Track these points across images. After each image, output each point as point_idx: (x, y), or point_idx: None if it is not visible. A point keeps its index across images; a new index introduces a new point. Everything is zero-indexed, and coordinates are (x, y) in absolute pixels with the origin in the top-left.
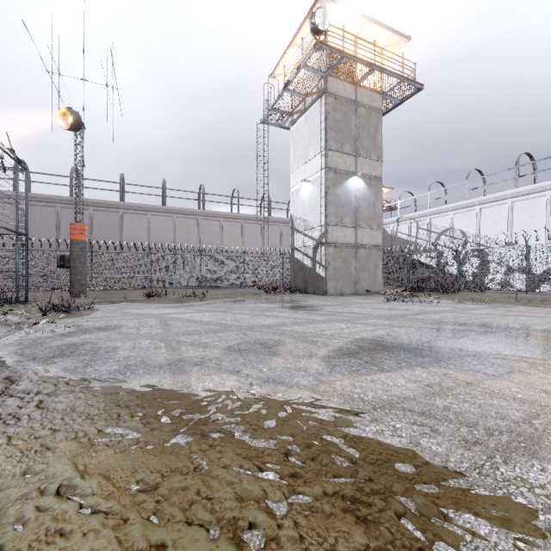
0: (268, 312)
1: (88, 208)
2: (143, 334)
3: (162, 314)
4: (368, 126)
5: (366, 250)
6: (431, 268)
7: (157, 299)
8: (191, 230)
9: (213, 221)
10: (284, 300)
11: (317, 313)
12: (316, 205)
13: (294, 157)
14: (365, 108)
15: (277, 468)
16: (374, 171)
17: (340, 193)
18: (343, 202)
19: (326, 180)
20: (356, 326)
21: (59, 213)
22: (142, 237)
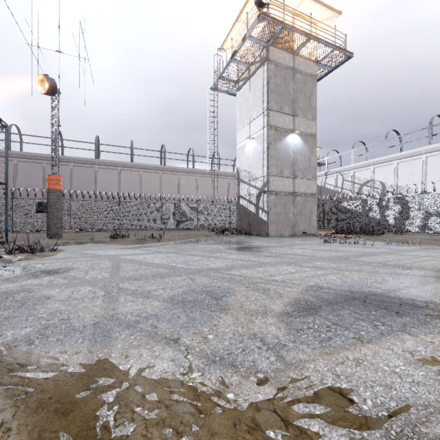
0: (217, 254)
1: (69, 164)
2: (88, 279)
3: (118, 255)
4: (304, 90)
5: (302, 197)
6: (357, 213)
7: (120, 240)
8: (154, 182)
9: (172, 175)
10: (231, 242)
11: (263, 255)
12: (259, 158)
13: (239, 118)
14: (302, 75)
15: None
16: (310, 129)
17: (280, 148)
18: (283, 156)
19: (268, 136)
20: (305, 270)
21: (45, 168)
22: (114, 188)
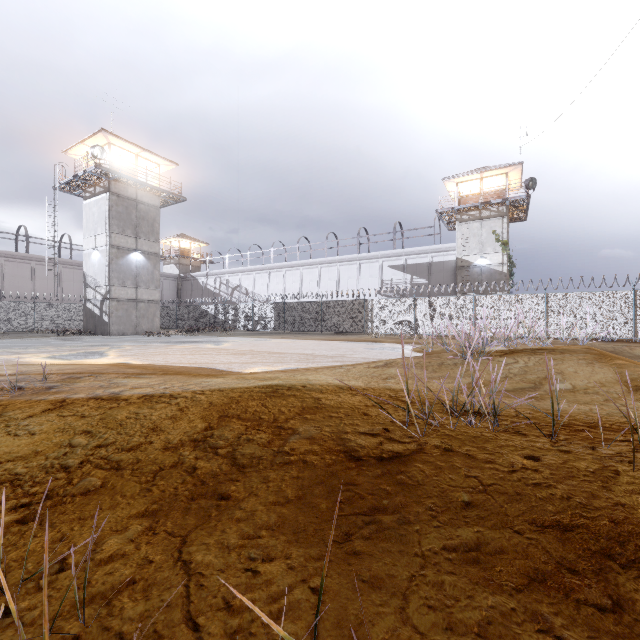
0: (48, 342)
1: None
2: None
3: None
4: (147, 218)
5: (146, 303)
6: (212, 315)
7: None
8: None
9: None
10: (68, 338)
11: (81, 341)
12: (103, 270)
13: (86, 226)
14: (145, 205)
15: (33, 352)
16: (153, 249)
17: (123, 263)
18: (126, 270)
19: (110, 254)
20: (92, 343)
21: None
22: None
